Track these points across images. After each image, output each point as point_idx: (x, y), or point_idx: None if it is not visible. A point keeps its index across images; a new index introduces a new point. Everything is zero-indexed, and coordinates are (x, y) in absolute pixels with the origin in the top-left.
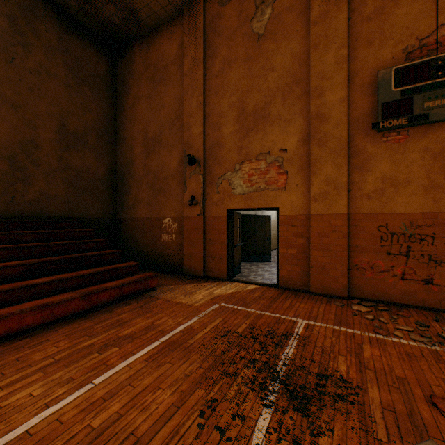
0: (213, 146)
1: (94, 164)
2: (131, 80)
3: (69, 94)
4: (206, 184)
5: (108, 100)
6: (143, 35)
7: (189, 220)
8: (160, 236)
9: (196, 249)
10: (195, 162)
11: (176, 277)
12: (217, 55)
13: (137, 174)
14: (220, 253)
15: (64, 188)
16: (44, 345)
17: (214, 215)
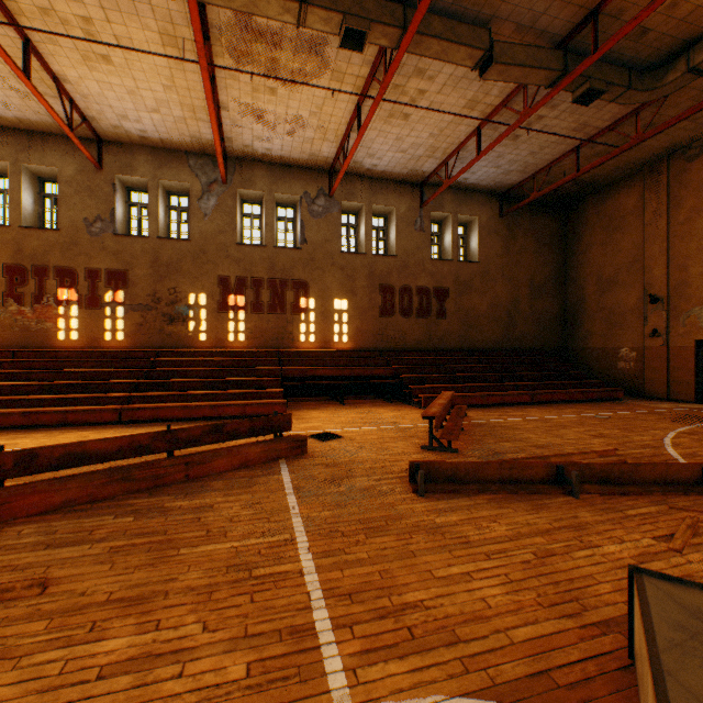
0: (677, 285)
1: (549, 306)
2: (582, 230)
3: (534, 259)
4: (668, 318)
5: (558, 250)
6: (595, 191)
7: (649, 350)
8: (615, 364)
9: (657, 375)
10: (656, 301)
11: (635, 398)
12: (682, 206)
13: (588, 310)
14: (685, 379)
15: (531, 327)
16: (575, 406)
17: (678, 346)
